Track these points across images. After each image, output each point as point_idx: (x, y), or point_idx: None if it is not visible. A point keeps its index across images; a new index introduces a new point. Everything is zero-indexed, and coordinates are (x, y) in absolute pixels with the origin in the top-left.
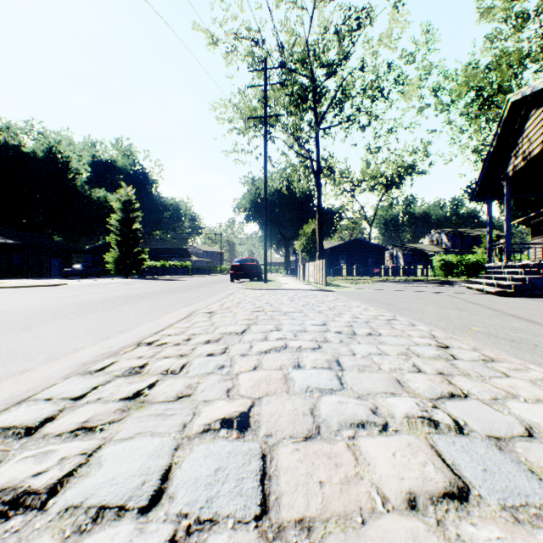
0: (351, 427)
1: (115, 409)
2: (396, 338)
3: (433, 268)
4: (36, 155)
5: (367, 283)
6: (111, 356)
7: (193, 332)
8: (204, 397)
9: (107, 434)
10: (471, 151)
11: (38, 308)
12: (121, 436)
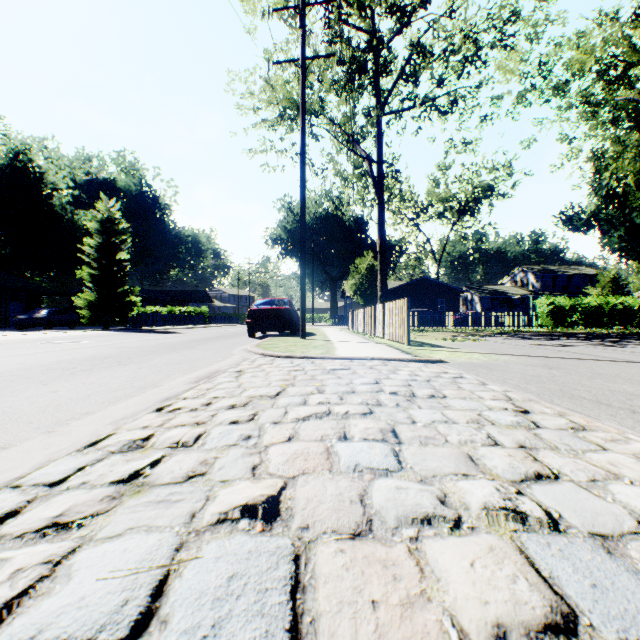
0: None
1: None
2: None
3: (537, 315)
4: None
5: (472, 340)
6: None
7: None
8: None
9: None
10: (592, 152)
11: None
12: None
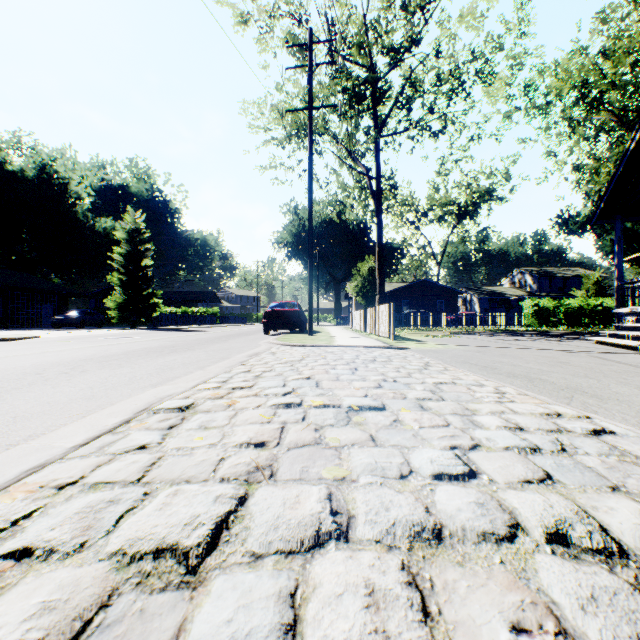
0: None
1: None
2: None
3: (524, 316)
4: (25, 175)
5: (449, 336)
6: None
7: (39, 530)
8: None
9: None
10: (572, 167)
11: None
12: None
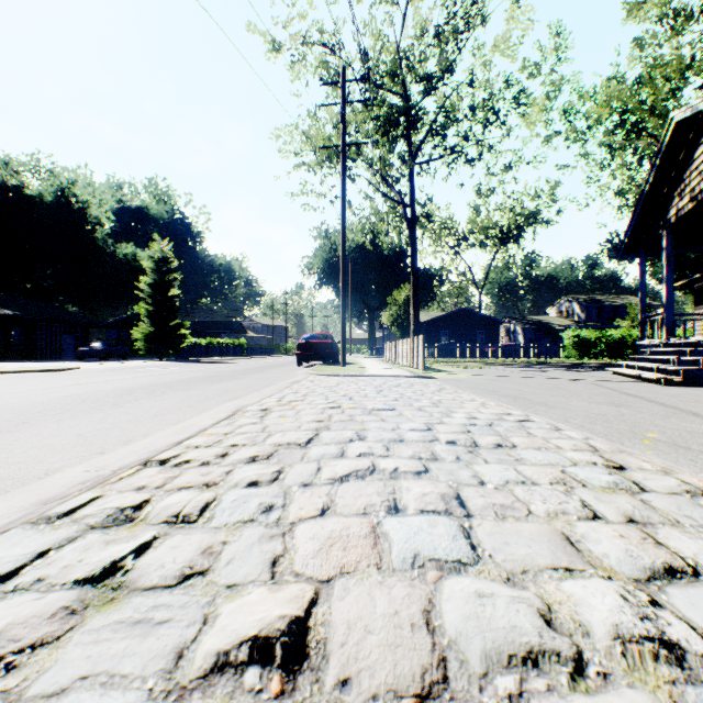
0: (512, 666)
1: (57, 608)
2: (540, 451)
3: (564, 347)
4: (44, 199)
5: (479, 367)
6: (95, 486)
7: (233, 441)
8: (227, 578)
9: (13, 683)
10: (614, 193)
11: (23, 403)
12: (40, 689)
